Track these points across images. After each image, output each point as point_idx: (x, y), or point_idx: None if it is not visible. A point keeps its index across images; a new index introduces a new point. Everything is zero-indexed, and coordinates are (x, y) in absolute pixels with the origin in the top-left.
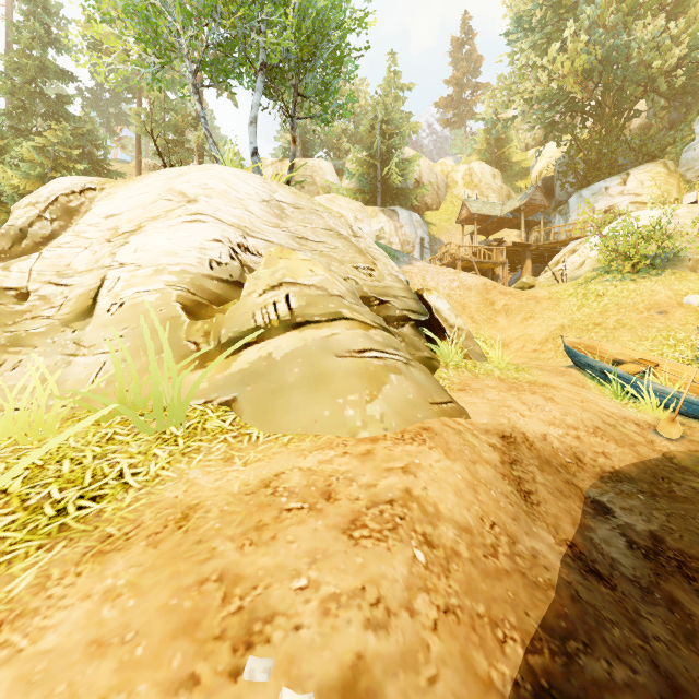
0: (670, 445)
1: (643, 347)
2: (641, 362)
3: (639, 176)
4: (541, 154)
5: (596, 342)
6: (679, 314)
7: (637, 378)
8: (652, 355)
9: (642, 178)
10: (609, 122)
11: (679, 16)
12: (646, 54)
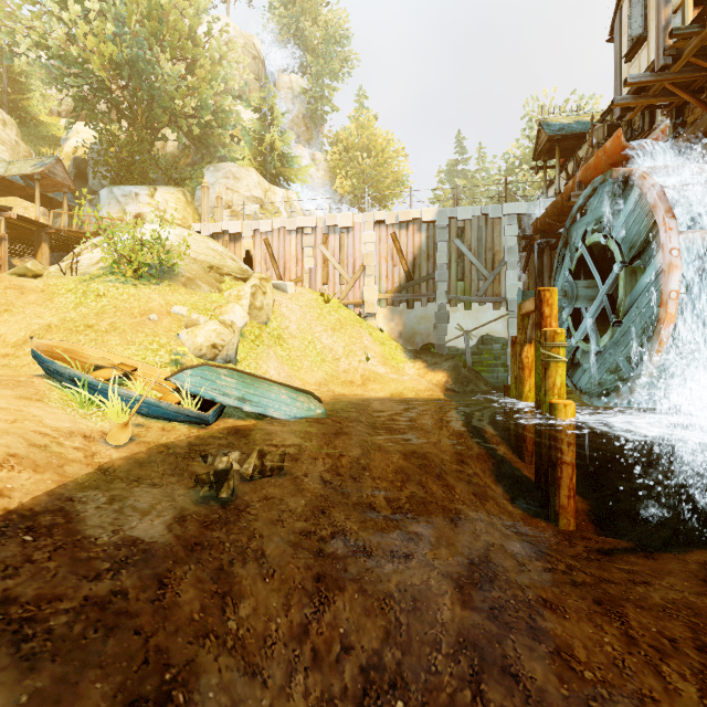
0: (115, 452)
1: (130, 352)
2: (120, 366)
3: (165, 195)
4: (77, 130)
5: (78, 345)
6: (167, 321)
7: (106, 384)
8: (133, 359)
9: (167, 198)
10: (140, 131)
11: (195, 74)
12: (167, 85)
